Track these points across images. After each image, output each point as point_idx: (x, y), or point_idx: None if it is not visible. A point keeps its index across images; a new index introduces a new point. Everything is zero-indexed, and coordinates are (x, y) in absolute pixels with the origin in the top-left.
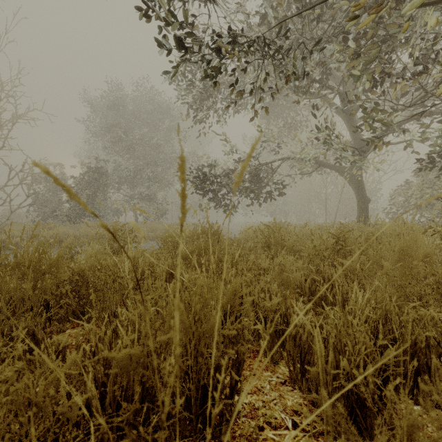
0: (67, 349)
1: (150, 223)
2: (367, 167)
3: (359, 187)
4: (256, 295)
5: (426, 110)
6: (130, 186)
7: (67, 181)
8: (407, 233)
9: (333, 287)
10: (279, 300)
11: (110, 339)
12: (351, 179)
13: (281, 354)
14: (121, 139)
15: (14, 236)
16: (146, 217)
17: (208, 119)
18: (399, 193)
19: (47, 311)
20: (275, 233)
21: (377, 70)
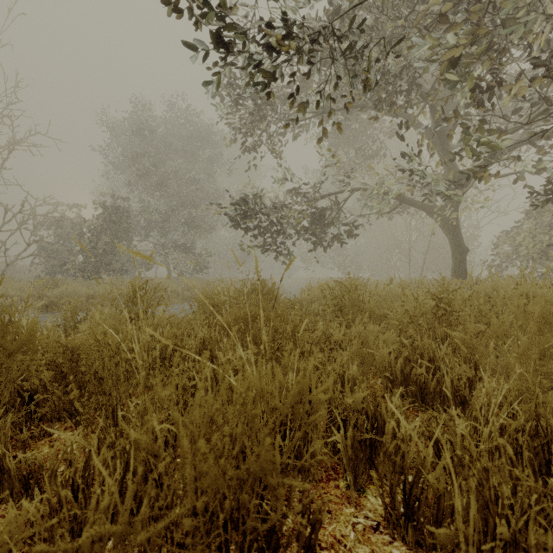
0: (41, 471)
1: (187, 279)
2: (466, 206)
3: (454, 233)
4: (331, 386)
5: (550, 129)
6: (161, 233)
7: (81, 226)
8: (533, 293)
9: (435, 369)
10: (365, 394)
11: (105, 459)
12: (445, 222)
13: (368, 475)
14: (150, 172)
15: (9, 296)
16: (181, 272)
17: (260, 145)
18: (504, 241)
19: (27, 404)
20: (351, 293)
21: (486, 74)
